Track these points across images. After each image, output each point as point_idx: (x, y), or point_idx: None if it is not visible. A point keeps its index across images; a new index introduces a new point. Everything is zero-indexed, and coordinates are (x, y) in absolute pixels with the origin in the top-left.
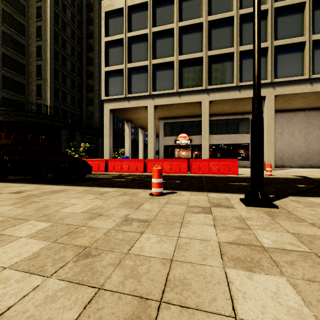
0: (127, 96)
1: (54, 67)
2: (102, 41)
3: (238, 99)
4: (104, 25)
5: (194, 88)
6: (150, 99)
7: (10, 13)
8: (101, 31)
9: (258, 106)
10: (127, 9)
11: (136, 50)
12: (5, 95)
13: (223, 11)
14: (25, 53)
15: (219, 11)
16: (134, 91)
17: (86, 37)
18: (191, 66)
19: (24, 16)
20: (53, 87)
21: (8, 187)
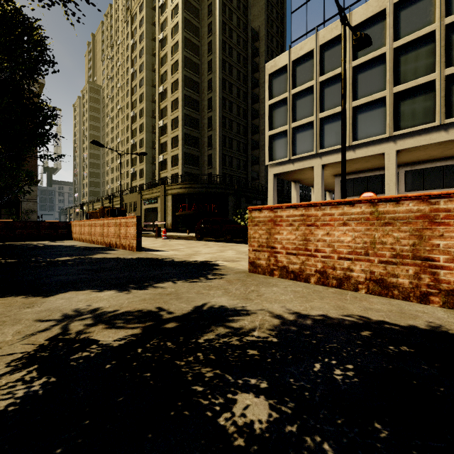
0: (291, 158)
1: (222, 134)
2: (266, 105)
3: (445, 141)
4: (268, 88)
5: (373, 138)
6: (317, 158)
7: (189, 96)
8: (265, 95)
9: (342, 195)
10: (291, 65)
11: (301, 106)
12: (186, 169)
13: (418, 27)
14: (199, 127)
15: (412, 29)
16: (299, 152)
17: (252, 87)
18: (370, 111)
19: (198, 93)
20: (221, 154)
21: (209, 243)
